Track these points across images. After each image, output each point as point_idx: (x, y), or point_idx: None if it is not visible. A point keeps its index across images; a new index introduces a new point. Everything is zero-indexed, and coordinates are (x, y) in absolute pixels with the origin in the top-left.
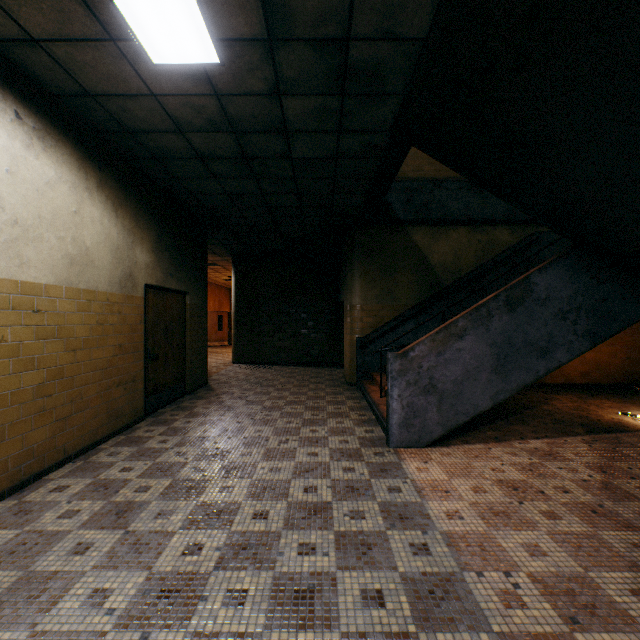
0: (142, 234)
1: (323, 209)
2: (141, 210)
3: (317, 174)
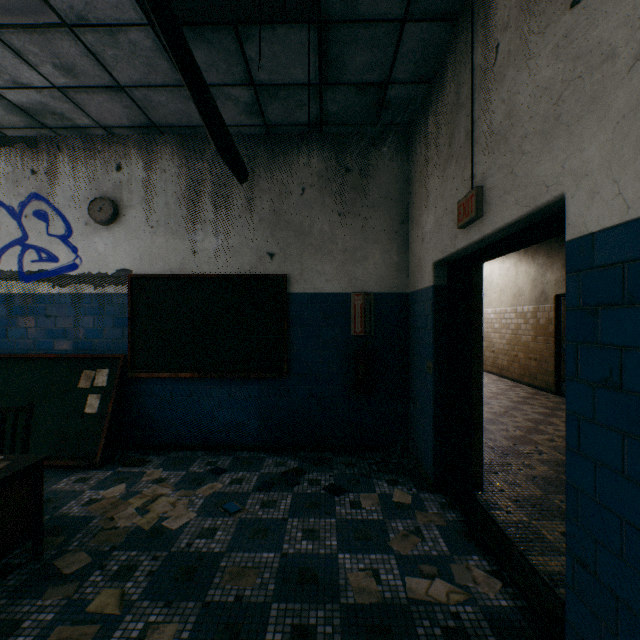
0: (552, 260)
1: None
2: (551, 244)
3: None
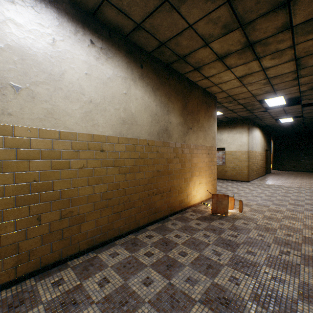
0: (265, 140)
1: (312, 127)
2: (265, 136)
3: (310, 124)
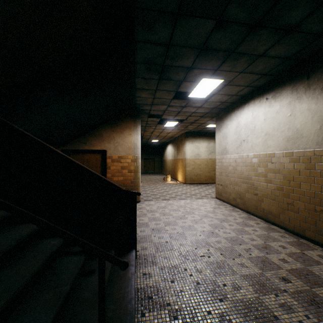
0: None
1: None
2: None
3: None
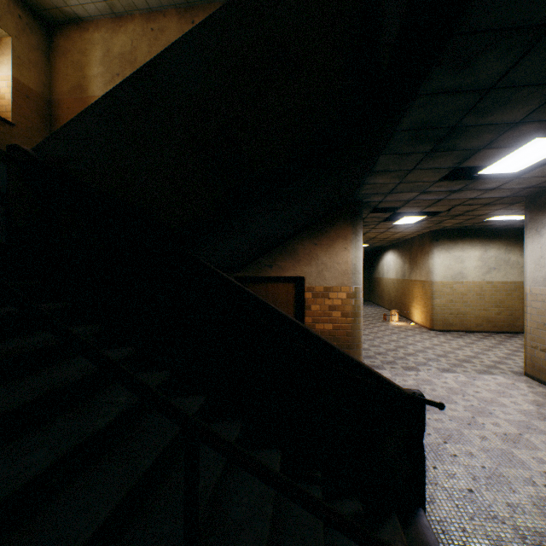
0: None
1: None
2: None
3: None
